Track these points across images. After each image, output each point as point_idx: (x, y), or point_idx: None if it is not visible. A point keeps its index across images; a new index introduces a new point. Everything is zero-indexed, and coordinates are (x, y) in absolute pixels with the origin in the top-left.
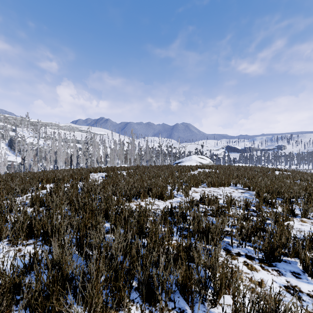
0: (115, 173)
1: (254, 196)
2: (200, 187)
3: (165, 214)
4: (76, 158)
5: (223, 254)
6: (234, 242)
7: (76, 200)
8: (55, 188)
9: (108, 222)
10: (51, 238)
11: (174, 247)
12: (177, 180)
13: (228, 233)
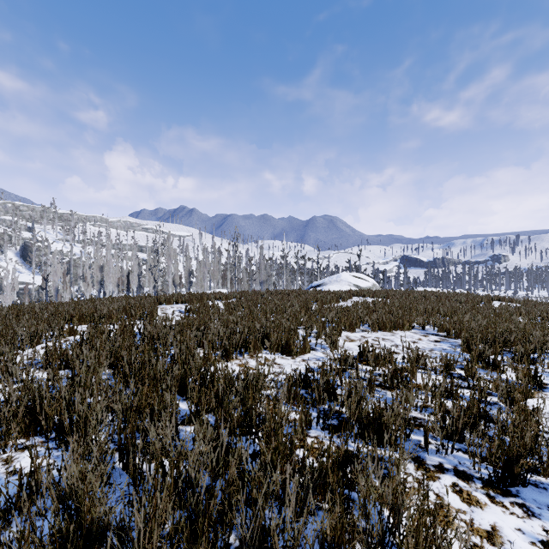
0: (203, 305)
1: (460, 350)
2: (358, 331)
3: (294, 384)
4: (136, 278)
5: (410, 467)
6: (429, 443)
7: (127, 358)
8: (92, 334)
9: (187, 400)
10: (69, 438)
11: (313, 452)
12: (315, 318)
13: (417, 422)
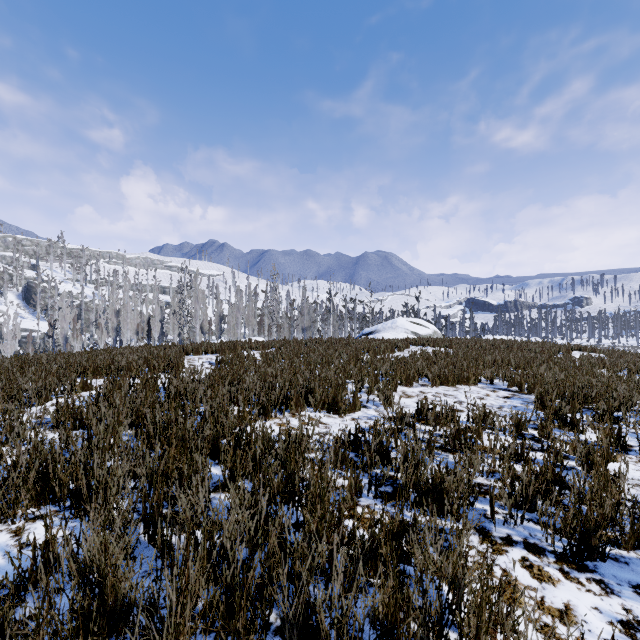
0: (237, 355)
1: (534, 407)
2: (416, 386)
3: (342, 447)
4: (158, 324)
5: (474, 539)
6: (496, 512)
7: (151, 416)
8: (109, 389)
9: (220, 464)
10: (87, 507)
11: (363, 523)
12: (367, 371)
13: (482, 489)
